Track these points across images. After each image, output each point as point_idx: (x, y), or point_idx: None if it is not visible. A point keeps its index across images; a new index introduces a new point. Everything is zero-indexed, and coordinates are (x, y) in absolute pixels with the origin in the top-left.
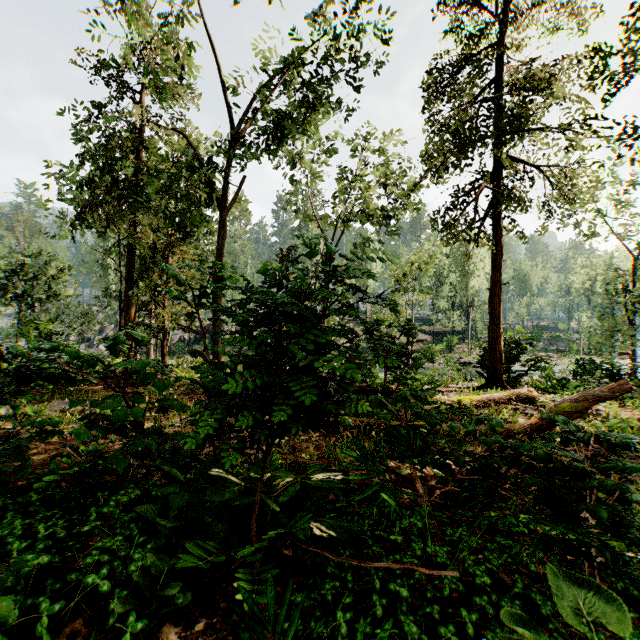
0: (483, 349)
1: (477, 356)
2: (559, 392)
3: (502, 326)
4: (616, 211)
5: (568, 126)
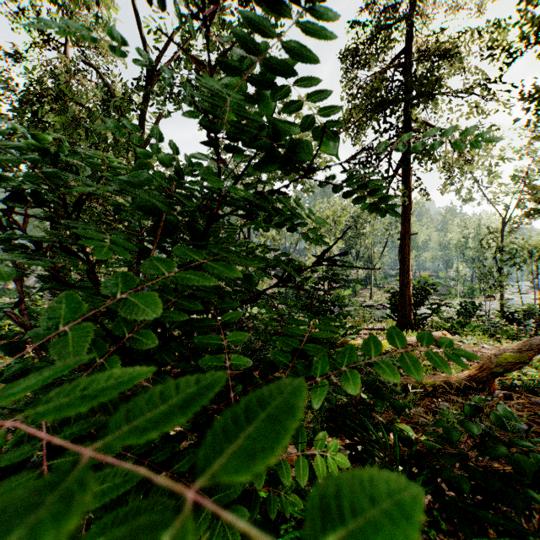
0: (392, 294)
1: (377, 299)
2: (460, 332)
3: (411, 273)
4: (489, 179)
5: (472, 89)
